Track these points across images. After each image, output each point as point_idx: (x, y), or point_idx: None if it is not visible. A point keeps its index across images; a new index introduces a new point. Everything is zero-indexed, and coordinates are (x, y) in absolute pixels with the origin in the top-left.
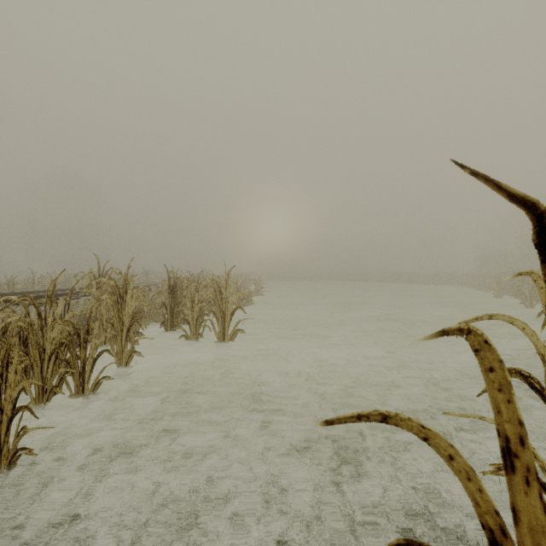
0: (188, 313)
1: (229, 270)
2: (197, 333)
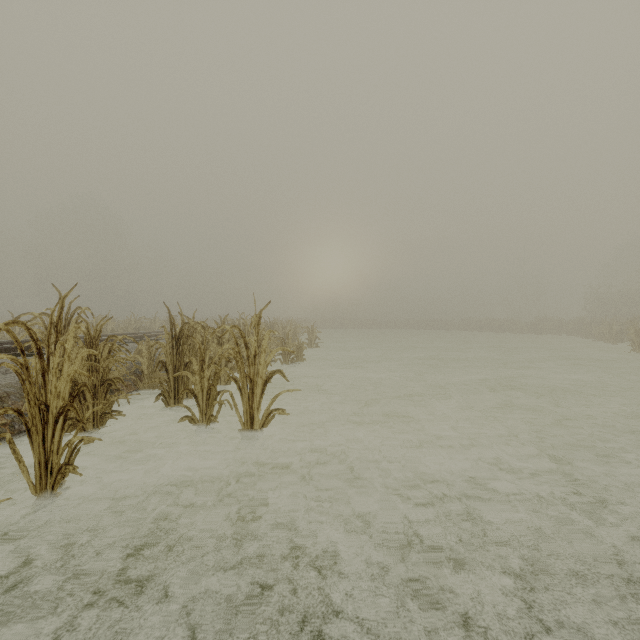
0: (194, 380)
1: (261, 310)
2: (208, 413)
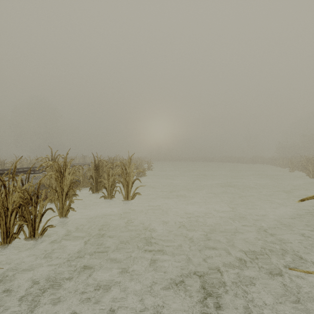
0: (105, 182)
1: (131, 156)
2: (111, 194)
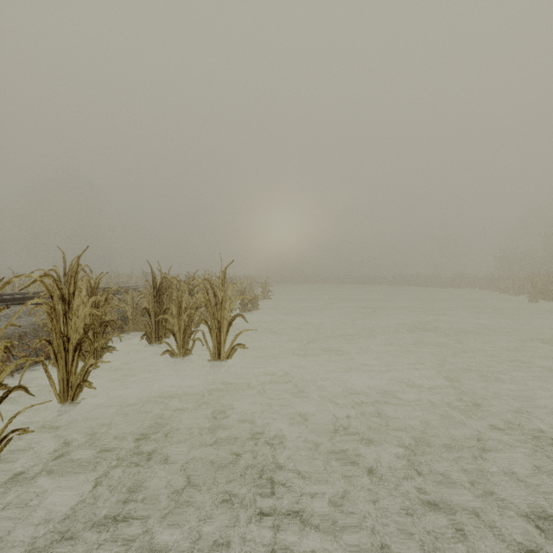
0: (173, 322)
1: (226, 267)
2: (185, 348)
